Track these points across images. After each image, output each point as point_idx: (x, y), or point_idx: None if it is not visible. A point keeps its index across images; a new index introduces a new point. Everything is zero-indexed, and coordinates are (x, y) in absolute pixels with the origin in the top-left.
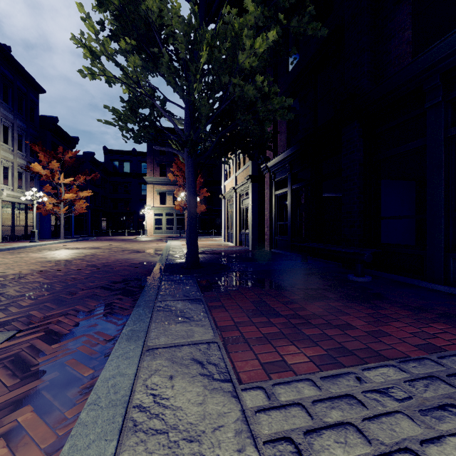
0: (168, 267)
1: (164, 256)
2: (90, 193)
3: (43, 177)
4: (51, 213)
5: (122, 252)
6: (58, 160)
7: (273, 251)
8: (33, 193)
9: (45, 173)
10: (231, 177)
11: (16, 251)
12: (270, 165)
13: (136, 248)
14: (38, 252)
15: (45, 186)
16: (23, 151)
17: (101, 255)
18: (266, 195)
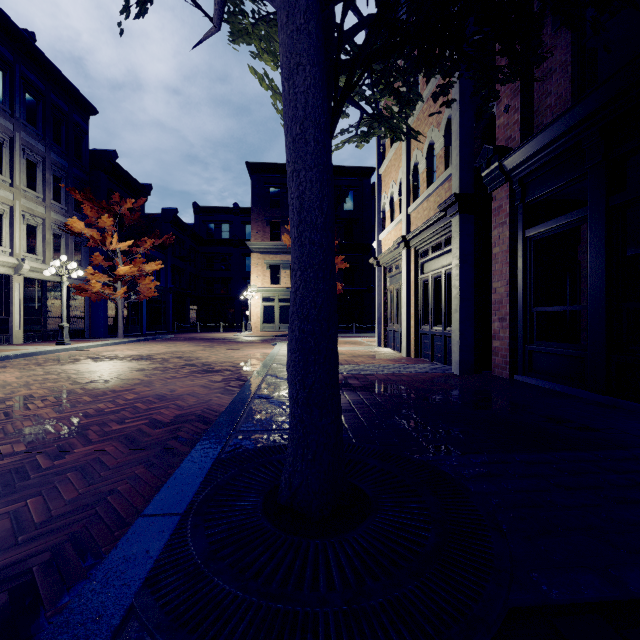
0: (211, 495)
1: (243, 400)
2: (159, 265)
3: (90, 241)
4: (104, 297)
5: (175, 371)
6: (113, 216)
7: (525, 382)
8: (60, 263)
9: (90, 234)
10: (395, 220)
11: (5, 362)
12: (514, 162)
13: (213, 359)
14: (30, 367)
15: (93, 255)
16: (62, 202)
17: (125, 380)
18: (498, 242)
